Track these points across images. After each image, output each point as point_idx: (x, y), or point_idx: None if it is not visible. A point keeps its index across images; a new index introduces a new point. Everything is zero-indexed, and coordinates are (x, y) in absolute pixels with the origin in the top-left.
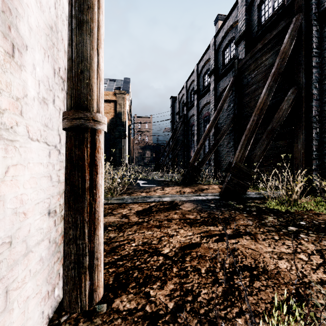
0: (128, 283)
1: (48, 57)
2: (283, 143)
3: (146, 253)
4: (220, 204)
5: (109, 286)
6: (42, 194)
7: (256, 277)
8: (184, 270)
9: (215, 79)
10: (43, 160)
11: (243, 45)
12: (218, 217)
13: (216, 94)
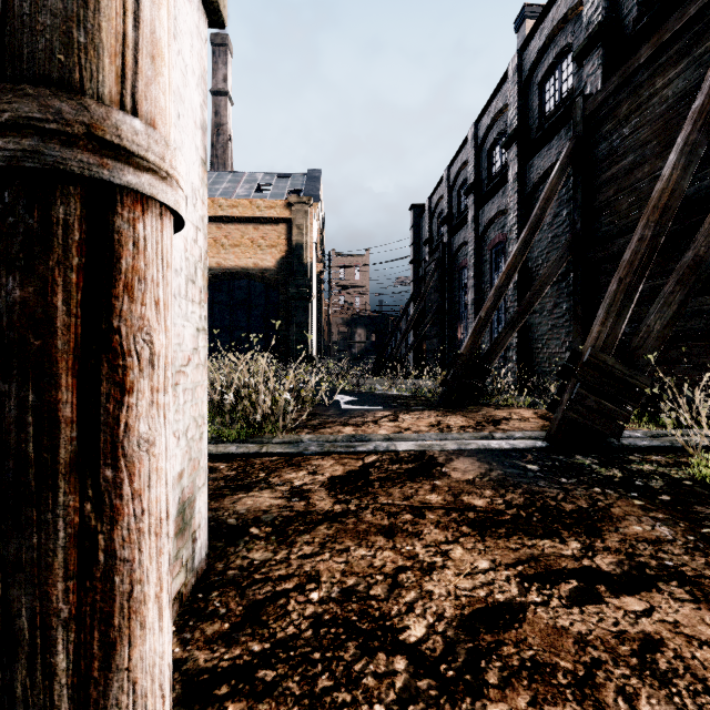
0: None
1: None
2: None
3: (353, 636)
4: (554, 463)
5: None
6: None
7: None
8: None
9: (521, 153)
10: None
11: (597, 59)
12: (557, 508)
13: (522, 189)
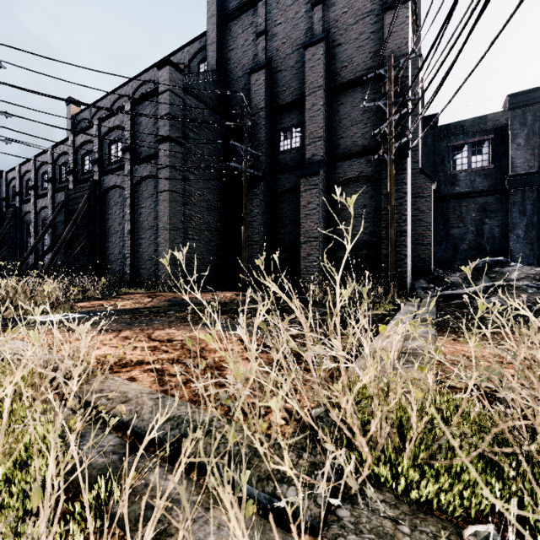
0: None
1: None
2: (88, 258)
3: None
4: None
5: None
6: None
7: None
8: None
9: (53, 190)
10: None
11: (72, 178)
12: None
13: (54, 203)
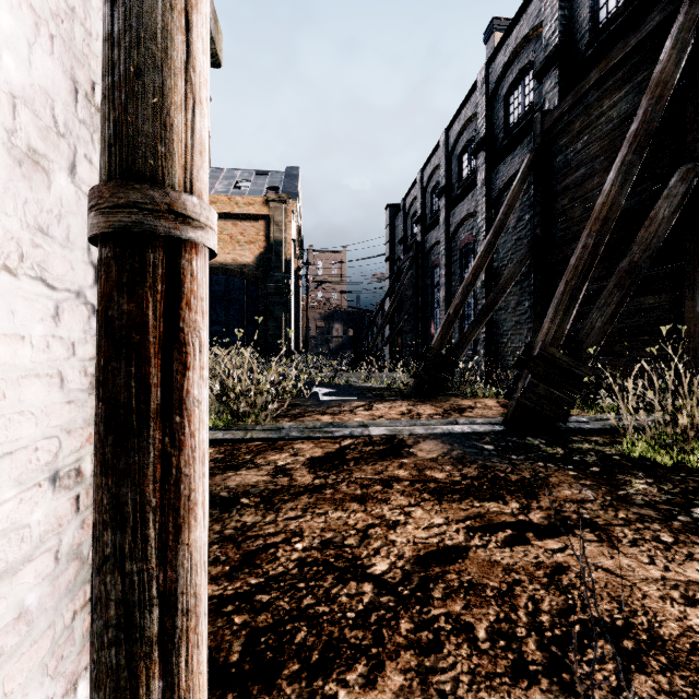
0: (279, 662)
1: (52, 41)
2: (657, 301)
3: (331, 572)
4: (507, 443)
5: (230, 668)
6: (25, 426)
7: (636, 660)
8: (430, 629)
9: (488, 161)
10: (31, 328)
11: (554, 78)
12: (505, 478)
13: (489, 194)
